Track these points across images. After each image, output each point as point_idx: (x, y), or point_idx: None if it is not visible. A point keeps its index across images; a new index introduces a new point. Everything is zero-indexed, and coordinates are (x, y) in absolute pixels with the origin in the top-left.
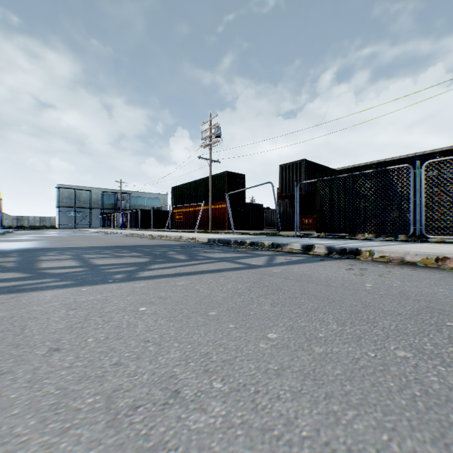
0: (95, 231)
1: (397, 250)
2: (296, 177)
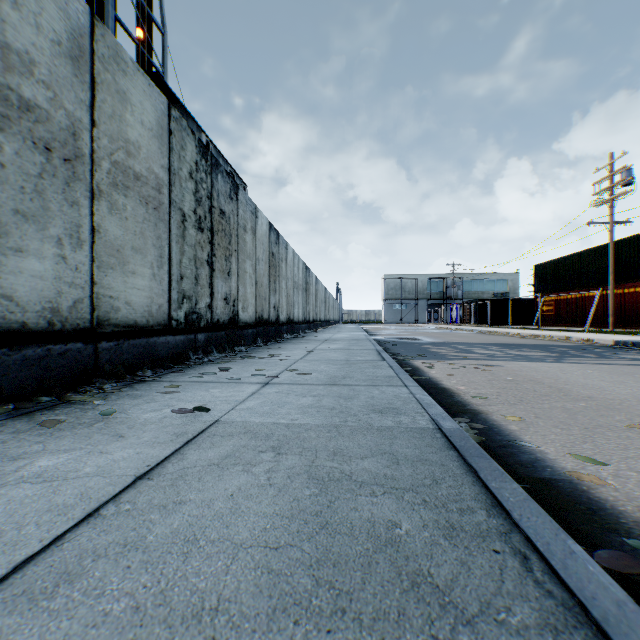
0: (433, 327)
1: None
2: None
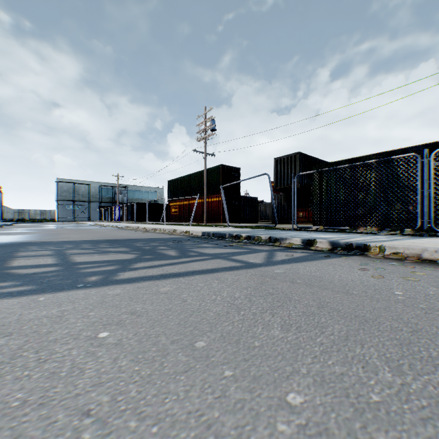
0: (92, 224)
1: (412, 246)
2: (291, 170)
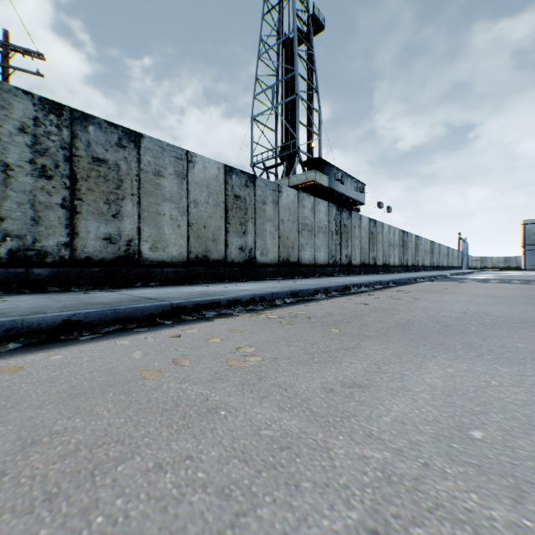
0: None
1: None
2: None
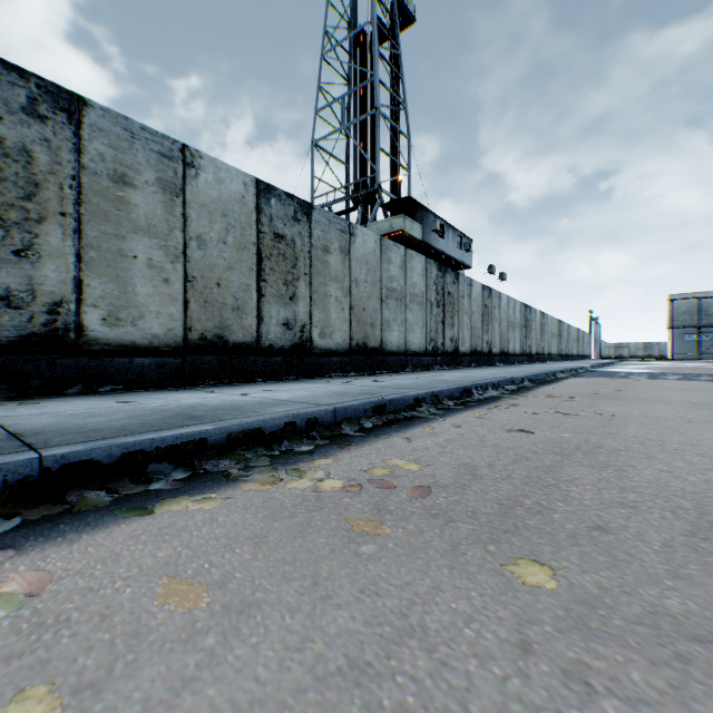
0: None
1: None
2: None
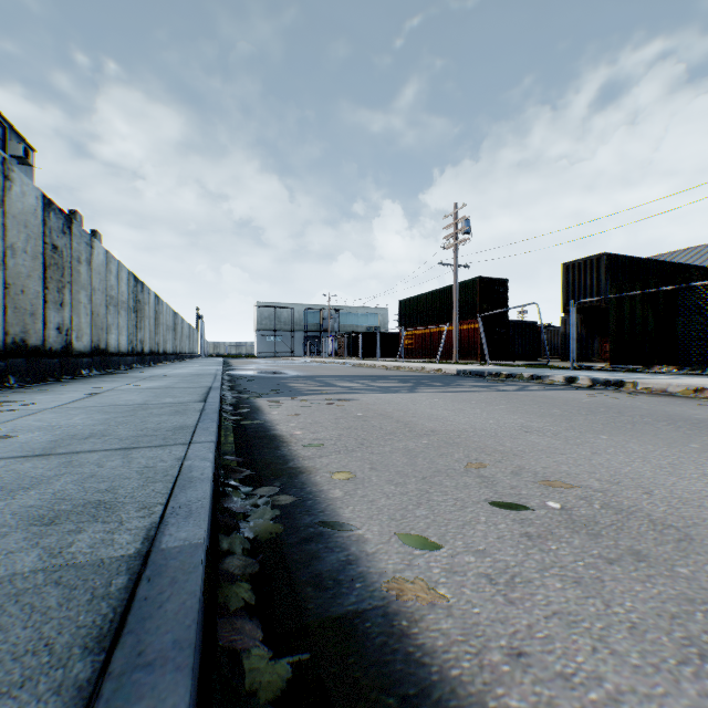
0: (308, 361)
1: (659, 382)
2: (591, 280)
